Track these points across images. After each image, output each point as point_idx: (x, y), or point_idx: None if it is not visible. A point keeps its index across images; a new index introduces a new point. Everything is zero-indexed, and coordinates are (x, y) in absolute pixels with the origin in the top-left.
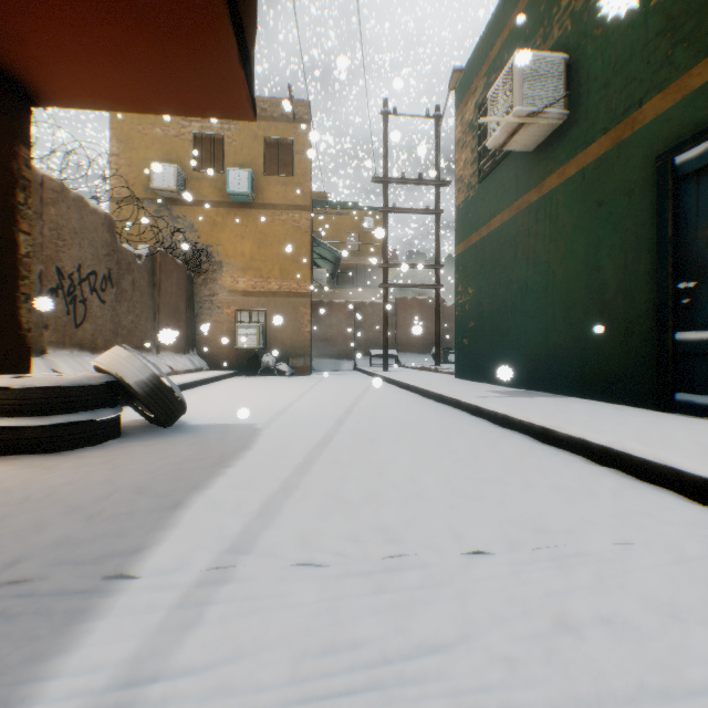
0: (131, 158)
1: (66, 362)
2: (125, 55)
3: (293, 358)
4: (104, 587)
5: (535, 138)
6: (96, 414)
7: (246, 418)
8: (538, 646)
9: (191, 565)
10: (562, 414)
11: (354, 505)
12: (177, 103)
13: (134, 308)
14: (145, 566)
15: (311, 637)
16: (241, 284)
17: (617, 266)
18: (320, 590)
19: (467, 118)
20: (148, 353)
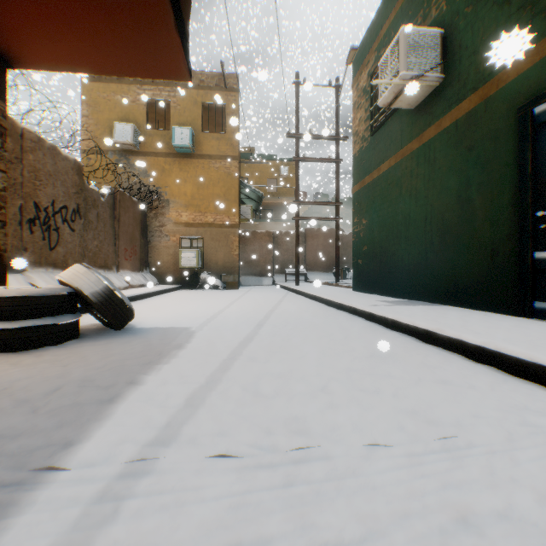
0: (97, 119)
1: (42, 277)
2: (81, 23)
3: (225, 276)
4: (32, 480)
5: (417, 98)
6: (57, 319)
7: (183, 322)
8: None
9: (117, 457)
10: (441, 319)
11: (268, 397)
12: (126, 65)
13: (98, 235)
14: (74, 458)
15: (219, 536)
16: (184, 218)
17: (485, 198)
18: (232, 483)
19: (361, 85)
20: (110, 271)
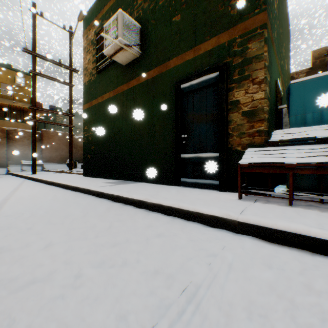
0: None
1: None
2: None
3: None
4: None
5: (127, 59)
6: None
7: None
8: None
9: None
10: (145, 192)
11: None
12: None
13: None
14: None
15: None
16: None
17: (161, 125)
18: None
19: (90, 38)
20: None
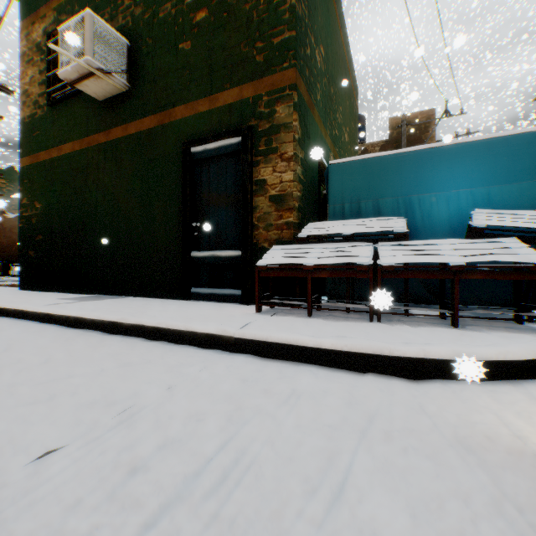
0: None
1: None
2: None
3: None
4: None
5: (105, 92)
6: None
7: None
8: (115, 502)
9: None
10: (127, 309)
11: None
12: None
13: None
14: None
15: None
16: None
17: (162, 206)
18: None
19: (36, 38)
20: None
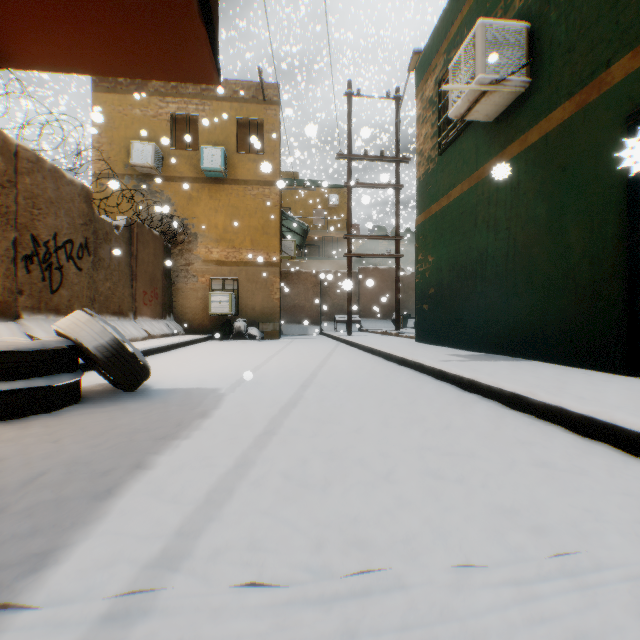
0: (112, 137)
1: (41, 326)
2: (81, 9)
3: (263, 324)
4: None
5: (497, 108)
6: (51, 379)
7: (211, 382)
8: None
9: (104, 586)
10: (531, 379)
11: (316, 488)
12: (140, 64)
13: (111, 275)
14: (42, 588)
15: None
16: (215, 255)
17: (583, 229)
18: (266, 633)
19: (427, 95)
20: (126, 318)
